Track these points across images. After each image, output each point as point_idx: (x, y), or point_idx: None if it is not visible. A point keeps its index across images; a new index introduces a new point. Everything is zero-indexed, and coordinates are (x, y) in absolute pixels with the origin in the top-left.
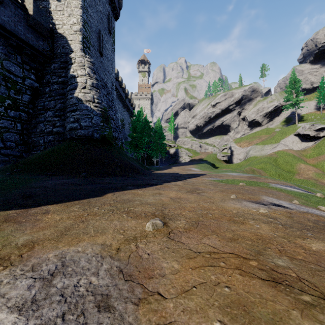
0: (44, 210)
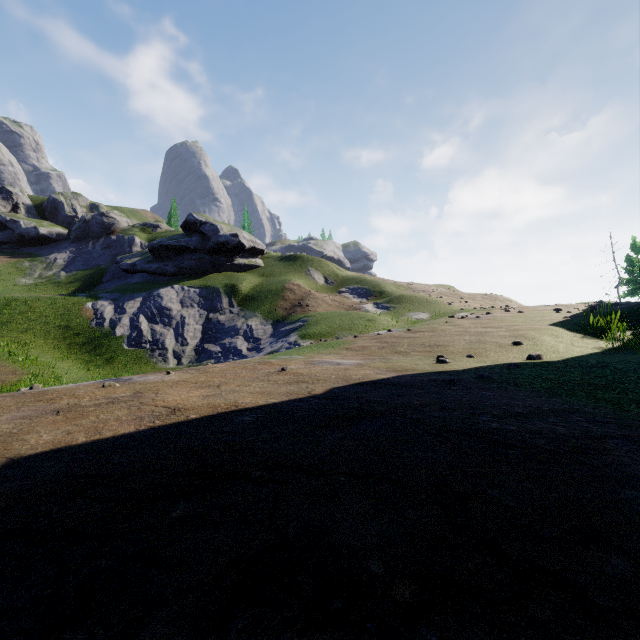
0: (384, 374)
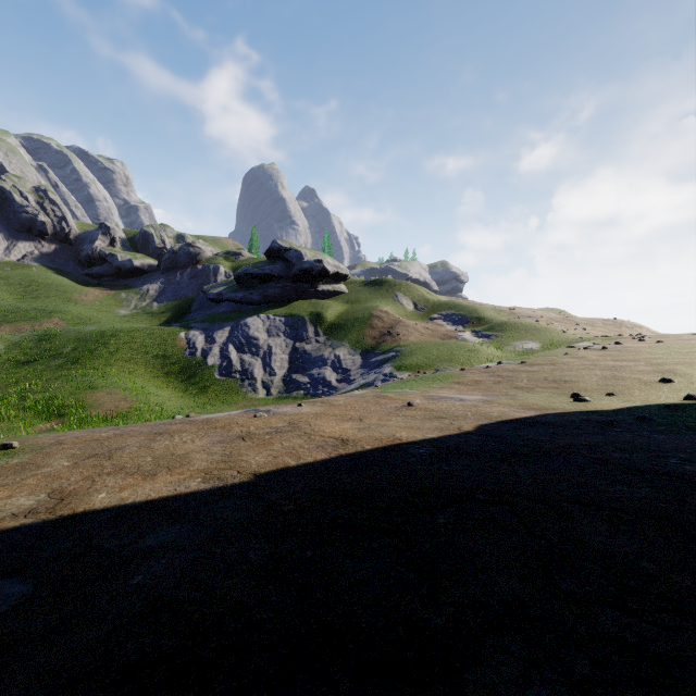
0: (523, 412)
